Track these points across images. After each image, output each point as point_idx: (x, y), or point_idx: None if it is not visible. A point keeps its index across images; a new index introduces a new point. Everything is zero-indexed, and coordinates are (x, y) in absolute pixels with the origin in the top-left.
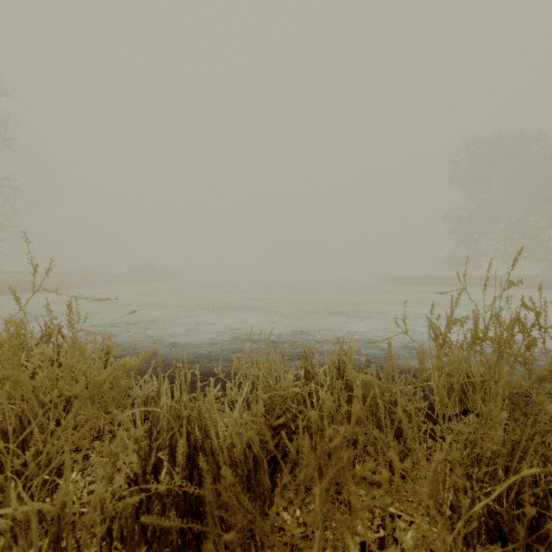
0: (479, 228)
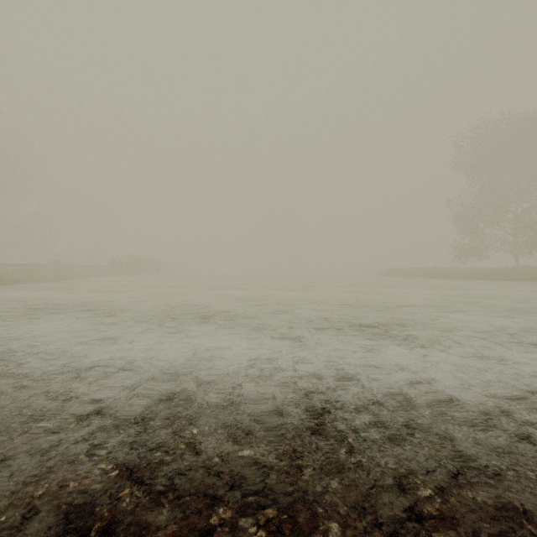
0: (486, 217)
